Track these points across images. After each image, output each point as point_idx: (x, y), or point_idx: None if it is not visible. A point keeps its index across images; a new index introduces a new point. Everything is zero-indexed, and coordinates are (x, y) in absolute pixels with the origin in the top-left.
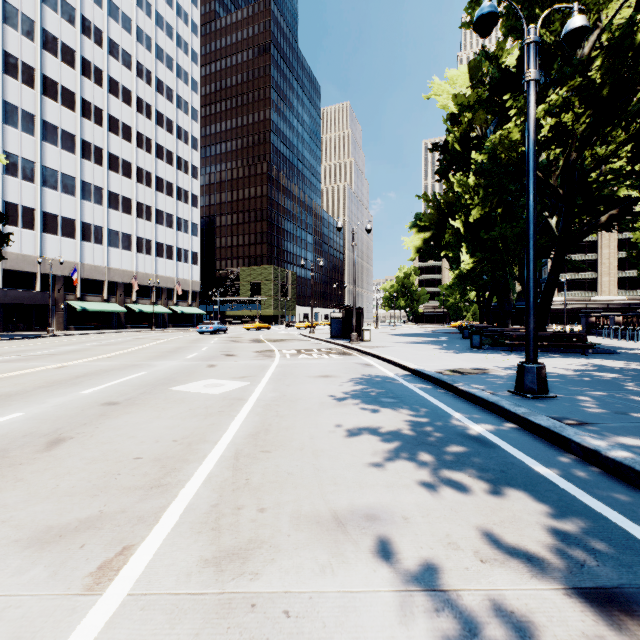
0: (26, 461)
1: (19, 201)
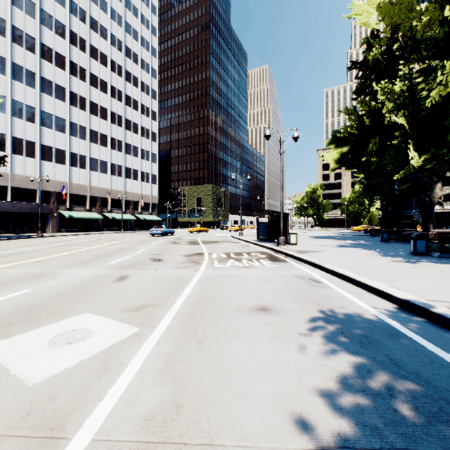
0: None
1: (24, 137)
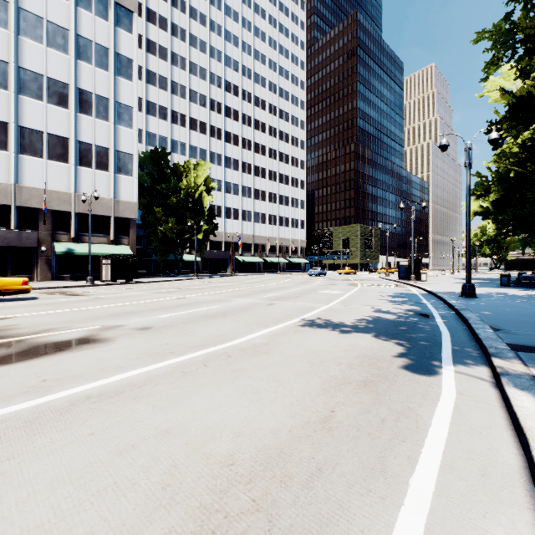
0: (296, 298)
1: (215, 203)
